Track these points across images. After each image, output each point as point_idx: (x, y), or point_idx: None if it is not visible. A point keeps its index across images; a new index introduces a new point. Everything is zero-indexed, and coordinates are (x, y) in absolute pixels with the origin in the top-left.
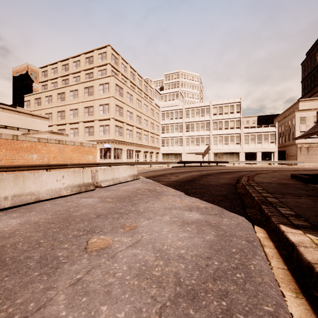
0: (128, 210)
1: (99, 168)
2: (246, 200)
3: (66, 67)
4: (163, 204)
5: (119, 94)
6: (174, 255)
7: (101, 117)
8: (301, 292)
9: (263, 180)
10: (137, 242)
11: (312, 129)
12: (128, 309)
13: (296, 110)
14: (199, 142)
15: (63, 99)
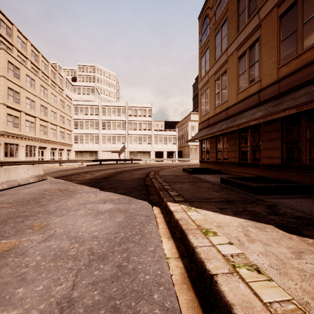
0: (36, 212)
1: None
2: (151, 190)
3: None
4: (77, 201)
5: (14, 74)
6: (88, 237)
7: None
8: (171, 237)
9: (165, 174)
10: (50, 236)
11: (195, 136)
12: (46, 282)
13: (189, 120)
14: (116, 141)
15: None
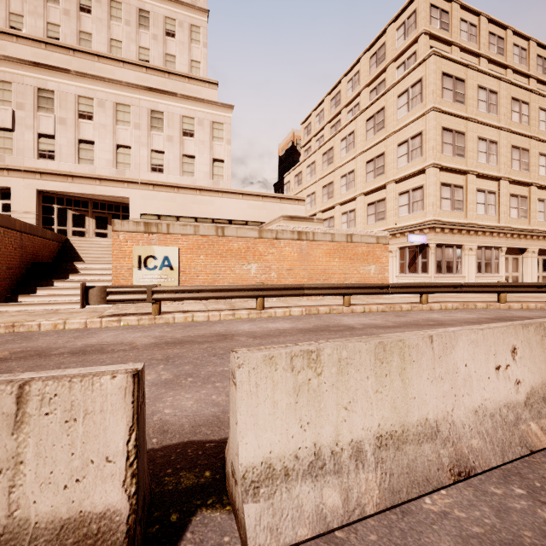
0: None
1: (395, 295)
2: None
3: (336, 101)
4: None
5: (454, 97)
6: None
7: (401, 171)
8: None
9: None
10: None
11: None
12: None
13: None
14: None
15: (330, 160)
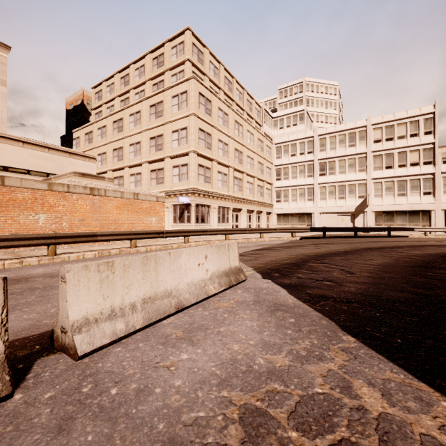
0: None
1: (169, 239)
2: None
3: (125, 80)
4: None
5: (206, 110)
6: None
7: (174, 151)
8: None
9: None
10: None
11: None
12: None
13: None
14: (345, 194)
15: (120, 129)
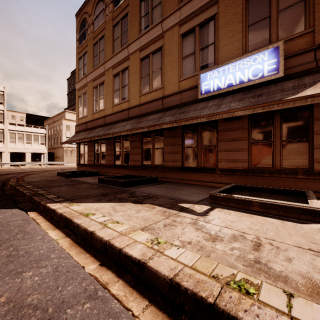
0: None
1: None
2: (18, 198)
3: None
4: None
5: None
6: None
7: None
8: (56, 228)
9: (33, 180)
10: None
11: (72, 138)
12: None
13: (63, 118)
14: None
15: None
